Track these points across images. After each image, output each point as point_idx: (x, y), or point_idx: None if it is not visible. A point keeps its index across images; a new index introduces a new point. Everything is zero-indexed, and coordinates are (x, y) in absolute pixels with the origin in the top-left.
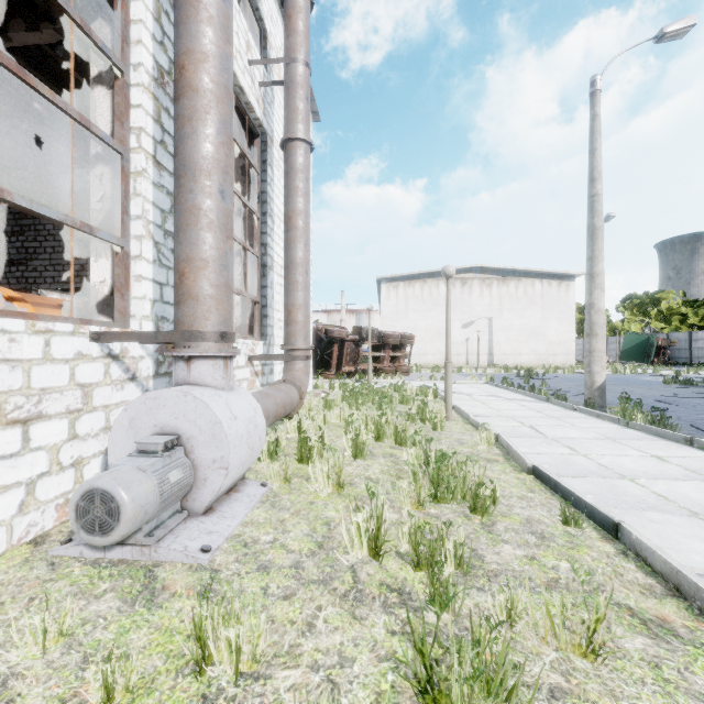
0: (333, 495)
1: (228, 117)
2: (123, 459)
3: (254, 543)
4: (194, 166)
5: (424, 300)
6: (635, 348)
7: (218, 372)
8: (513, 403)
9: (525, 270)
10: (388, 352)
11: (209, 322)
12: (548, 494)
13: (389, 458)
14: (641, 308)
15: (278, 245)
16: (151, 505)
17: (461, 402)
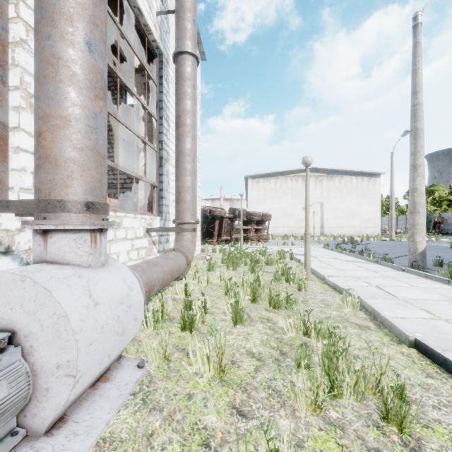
0: (214, 381)
1: None
2: None
3: None
4: (51, 8)
5: (276, 191)
6: None
7: (82, 247)
8: (351, 264)
9: (345, 170)
10: (253, 226)
11: (71, 190)
12: (450, 380)
13: (267, 323)
14: None
15: (173, 144)
16: None
17: (311, 263)
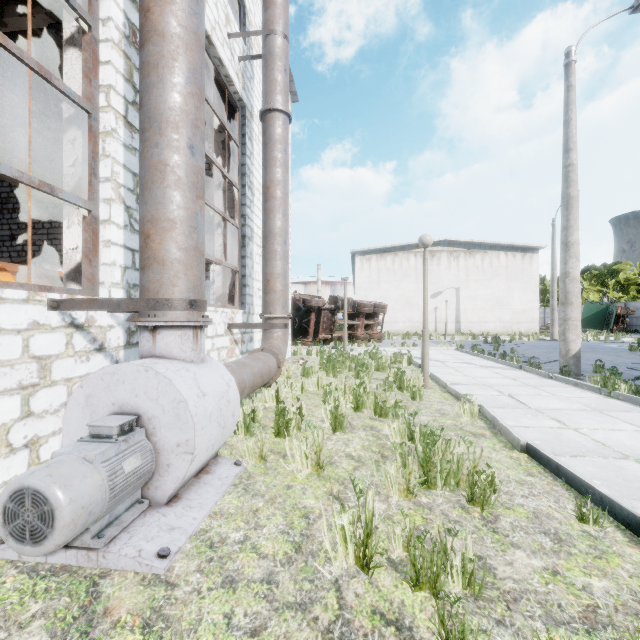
0: (312, 477)
1: (198, 66)
2: (71, 445)
3: (221, 544)
4: (159, 118)
5: (395, 272)
6: (594, 316)
7: (186, 343)
8: (486, 370)
9: (490, 243)
10: (362, 320)
11: (176, 289)
12: (549, 478)
13: (370, 431)
14: (600, 279)
15: (258, 217)
16: (97, 503)
17: (435, 369)
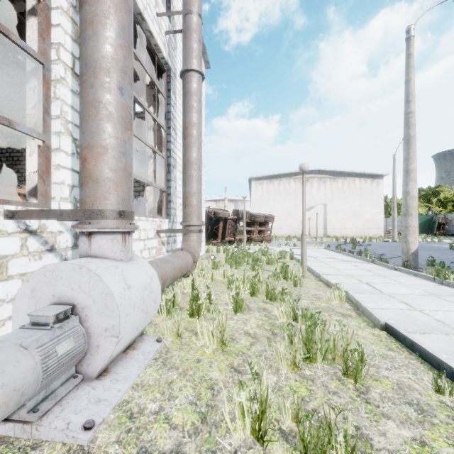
0: (217, 352)
1: (126, 24)
2: (12, 332)
3: (139, 414)
4: (94, 64)
5: (280, 192)
6: (422, 224)
7: (116, 245)
8: (348, 263)
9: (348, 171)
10: (257, 227)
11: (108, 202)
12: (406, 352)
13: (263, 312)
14: (426, 197)
15: (180, 151)
16: (29, 385)
17: (310, 262)
